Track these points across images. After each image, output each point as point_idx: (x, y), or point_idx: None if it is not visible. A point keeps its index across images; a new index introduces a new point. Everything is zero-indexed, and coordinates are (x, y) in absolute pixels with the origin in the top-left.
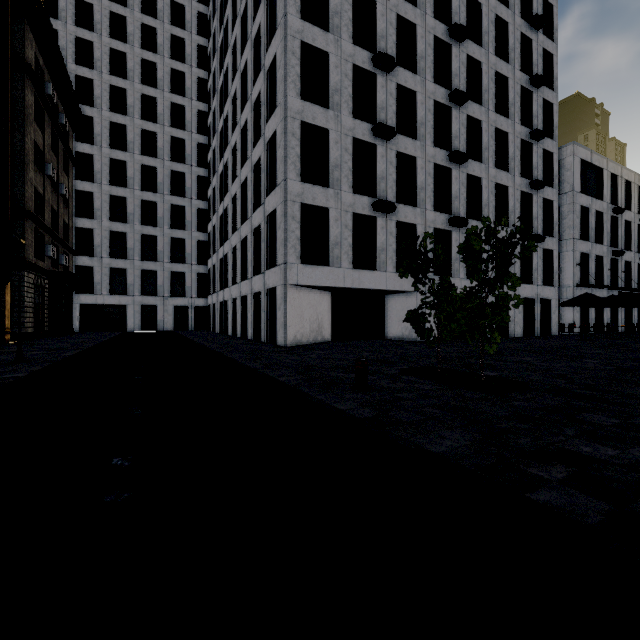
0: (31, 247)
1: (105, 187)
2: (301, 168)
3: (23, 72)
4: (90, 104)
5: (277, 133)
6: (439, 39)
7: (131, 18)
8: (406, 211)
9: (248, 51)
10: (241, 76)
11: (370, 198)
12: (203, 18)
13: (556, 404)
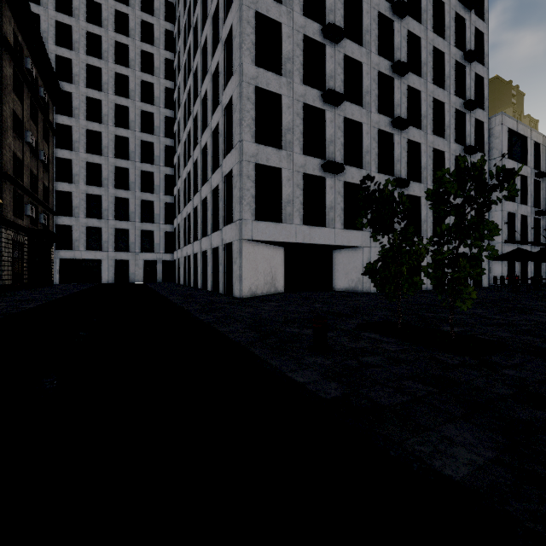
0: (9, 206)
1: (82, 155)
2: (256, 131)
3: (1, 45)
4: (69, 81)
5: (233, 98)
6: (383, 15)
7: (106, 5)
8: (353, 172)
9: (208, 27)
10: (202, 51)
11: (320, 160)
12: (170, 6)
13: None
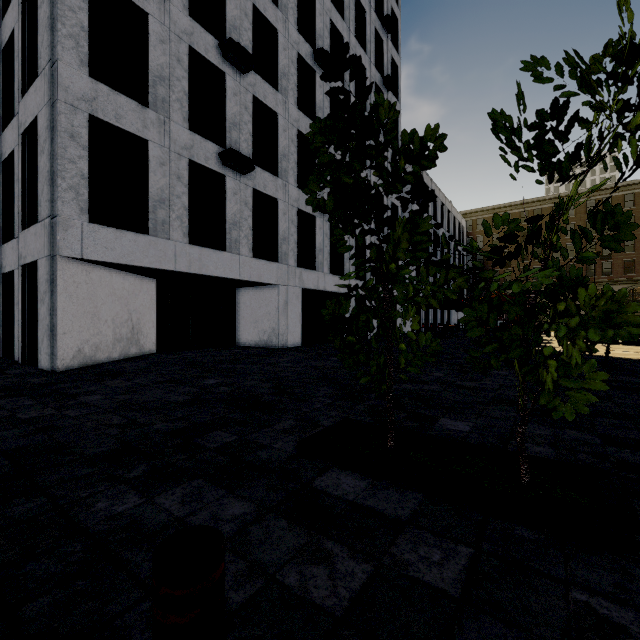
0: None
1: None
2: (92, 56)
3: None
4: None
5: None
6: None
7: None
8: (265, 179)
9: None
10: None
11: (217, 146)
12: None
13: None
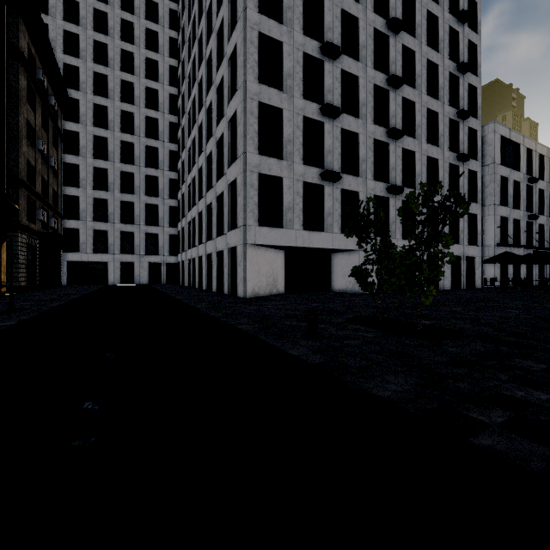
0: (24, 212)
1: (89, 160)
2: (258, 143)
3: (17, 59)
4: (76, 88)
5: (238, 112)
6: (378, 31)
7: (112, 14)
8: (350, 180)
9: (212, 41)
10: (206, 63)
11: (318, 169)
12: (174, 14)
13: (487, 350)
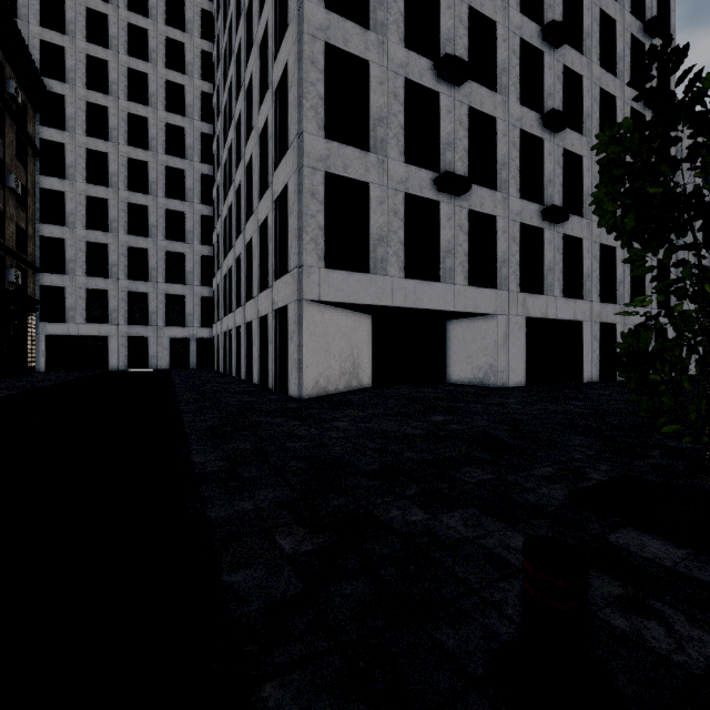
0: None
1: (80, 185)
2: (326, 119)
3: None
4: (60, 79)
5: (289, 65)
6: None
7: None
8: (482, 196)
9: None
10: (246, 17)
11: (431, 172)
12: None
13: None
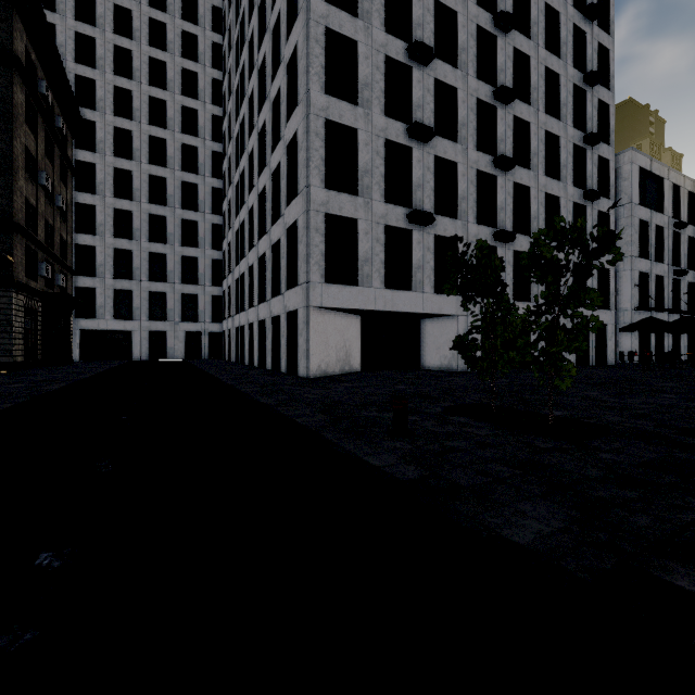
0: (21, 265)
1: (108, 200)
2: (326, 173)
3: (11, 66)
4: (92, 107)
5: (298, 133)
6: (483, 29)
7: (137, 12)
8: (445, 224)
9: (266, 43)
10: (259, 72)
11: (405, 208)
12: (218, 12)
13: (658, 457)
